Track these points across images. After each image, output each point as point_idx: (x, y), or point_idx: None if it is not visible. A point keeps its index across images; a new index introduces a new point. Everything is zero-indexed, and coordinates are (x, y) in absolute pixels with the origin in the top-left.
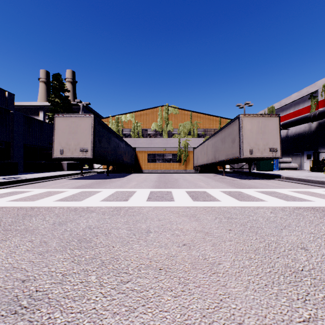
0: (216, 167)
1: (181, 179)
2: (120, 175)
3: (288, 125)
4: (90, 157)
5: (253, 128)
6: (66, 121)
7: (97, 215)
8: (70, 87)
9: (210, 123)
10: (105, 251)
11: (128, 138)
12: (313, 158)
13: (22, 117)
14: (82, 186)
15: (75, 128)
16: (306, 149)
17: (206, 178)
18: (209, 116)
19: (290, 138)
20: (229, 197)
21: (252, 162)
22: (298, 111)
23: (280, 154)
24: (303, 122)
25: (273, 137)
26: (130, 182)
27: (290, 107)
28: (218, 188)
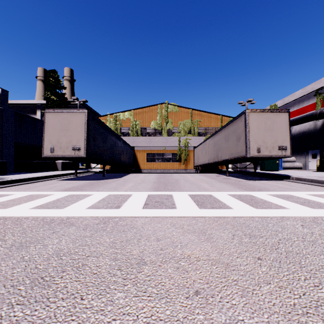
0: (218, 167)
1: (181, 179)
2: (117, 175)
3: (292, 123)
4: (83, 156)
5: (261, 125)
6: (57, 117)
7: (76, 230)
8: (68, 85)
9: (211, 121)
10: (65, 310)
11: (126, 137)
12: (320, 157)
13: (12, 113)
14: (71, 188)
15: (67, 125)
16: (311, 148)
17: (209, 179)
18: (210, 114)
19: (294, 137)
20: (241, 202)
21: (258, 161)
22: (302, 109)
23: (290, 153)
24: (308, 120)
25: (283, 134)
26: (127, 183)
27: (294, 104)
28: (225, 191)
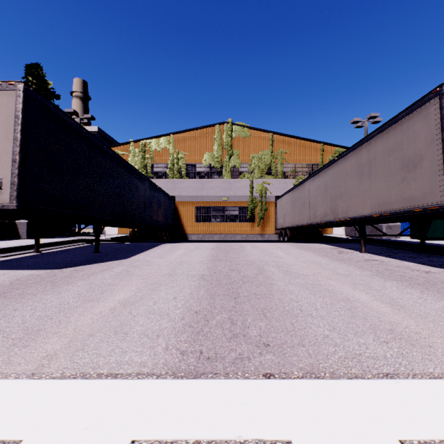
0: (319, 231)
1: (270, 264)
2: (128, 249)
3: None
4: (7, 205)
5: None
6: None
7: None
8: (80, 105)
9: (305, 153)
10: None
11: (162, 179)
12: None
13: None
14: None
15: None
16: None
17: (335, 262)
18: (303, 141)
19: None
20: None
21: (431, 220)
22: None
23: None
24: None
25: None
26: (120, 283)
27: None
28: None
